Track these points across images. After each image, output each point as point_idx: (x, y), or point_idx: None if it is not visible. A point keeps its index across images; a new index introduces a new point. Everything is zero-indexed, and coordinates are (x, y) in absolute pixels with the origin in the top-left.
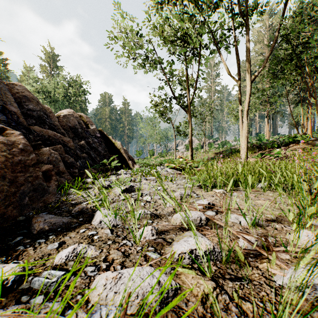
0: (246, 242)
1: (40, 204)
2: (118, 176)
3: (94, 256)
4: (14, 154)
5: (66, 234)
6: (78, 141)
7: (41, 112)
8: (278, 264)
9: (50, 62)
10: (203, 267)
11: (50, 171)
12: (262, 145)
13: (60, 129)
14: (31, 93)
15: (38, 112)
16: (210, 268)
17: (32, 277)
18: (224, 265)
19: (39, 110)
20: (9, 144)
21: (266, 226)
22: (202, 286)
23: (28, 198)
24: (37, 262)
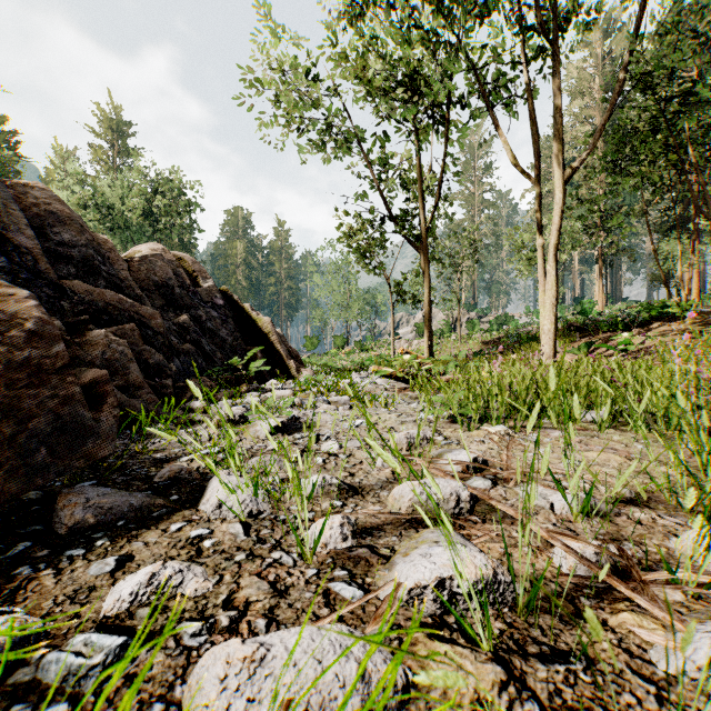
0: (571, 558)
1: (76, 464)
2: (264, 394)
3: (201, 592)
4: (13, 344)
5: (138, 535)
6: (175, 315)
7: (91, 249)
8: (660, 616)
9: (114, 140)
10: (470, 623)
11: (103, 384)
12: (588, 324)
13: (133, 289)
14: (66, 205)
15: (83, 248)
16: (489, 628)
17: (44, 649)
18: (522, 618)
19: (84, 244)
20: (2, 321)
21: (615, 515)
22: (473, 678)
23: (47, 450)
24: (59, 609)
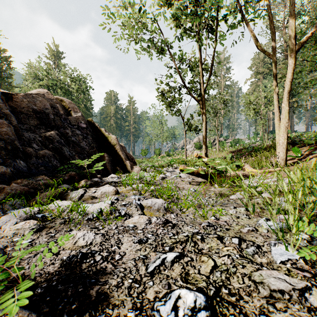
0: None
1: None
2: (98, 187)
3: None
4: None
5: None
6: (46, 131)
7: None
8: None
9: (55, 60)
10: None
11: None
12: (296, 141)
13: (2, 109)
14: None
15: None
16: None
17: None
18: None
19: None
20: None
21: None
22: None
23: None
24: None
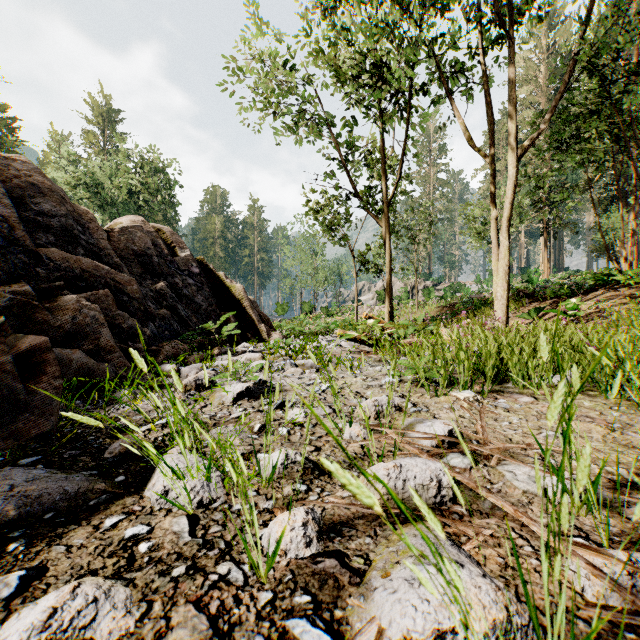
0: (597, 580)
1: (3, 444)
2: (236, 356)
3: (116, 635)
4: None
5: (63, 534)
6: (152, 282)
7: (70, 219)
8: None
9: (104, 126)
10: None
11: (42, 353)
12: (537, 291)
13: (111, 257)
14: (47, 178)
15: (62, 218)
16: None
17: None
18: None
19: (64, 214)
20: None
21: (621, 505)
22: None
23: None
24: None
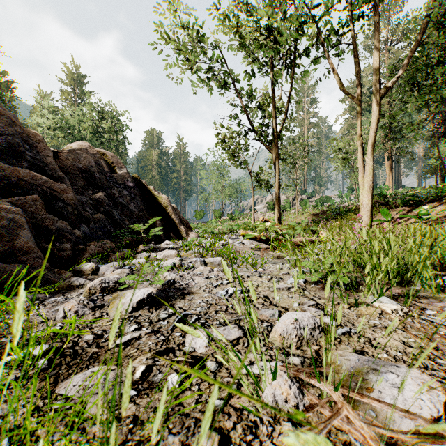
0: None
1: None
2: (157, 253)
3: None
4: None
5: None
6: (93, 192)
7: (17, 138)
8: None
9: (75, 86)
10: None
11: None
12: (390, 201)
13: (56, 171)
14: None
15: (10, 137)
16: None
17: None
18: None
19: (11, 133)
20: None
21: None
22: None
23: None
24: None
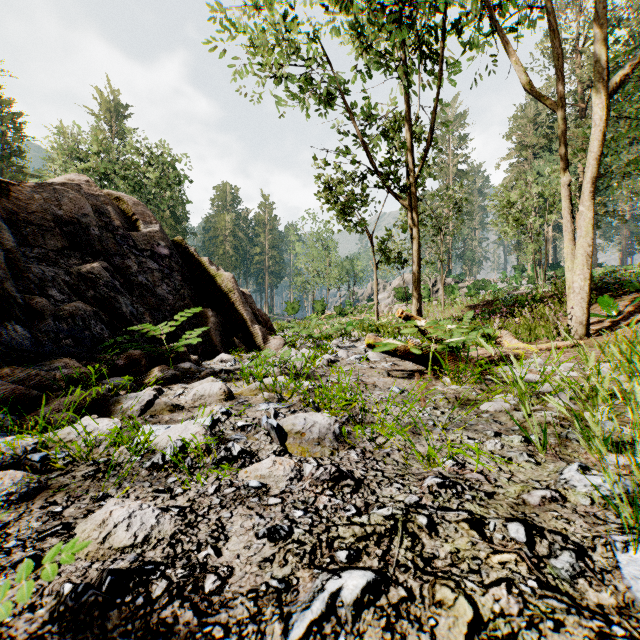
0: None
1: None
2: (190, 383)
3: None
4: None
5: None
6: (82, 262)
7: None
8: None
9: (112, 121)
10: None
11: None
12: (607, 284)
13: None
14: None
15: None
16: None
17: None
18: None
19: None
20: None
21: None
22: None
23: None
24: None
